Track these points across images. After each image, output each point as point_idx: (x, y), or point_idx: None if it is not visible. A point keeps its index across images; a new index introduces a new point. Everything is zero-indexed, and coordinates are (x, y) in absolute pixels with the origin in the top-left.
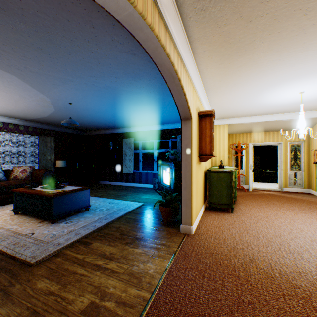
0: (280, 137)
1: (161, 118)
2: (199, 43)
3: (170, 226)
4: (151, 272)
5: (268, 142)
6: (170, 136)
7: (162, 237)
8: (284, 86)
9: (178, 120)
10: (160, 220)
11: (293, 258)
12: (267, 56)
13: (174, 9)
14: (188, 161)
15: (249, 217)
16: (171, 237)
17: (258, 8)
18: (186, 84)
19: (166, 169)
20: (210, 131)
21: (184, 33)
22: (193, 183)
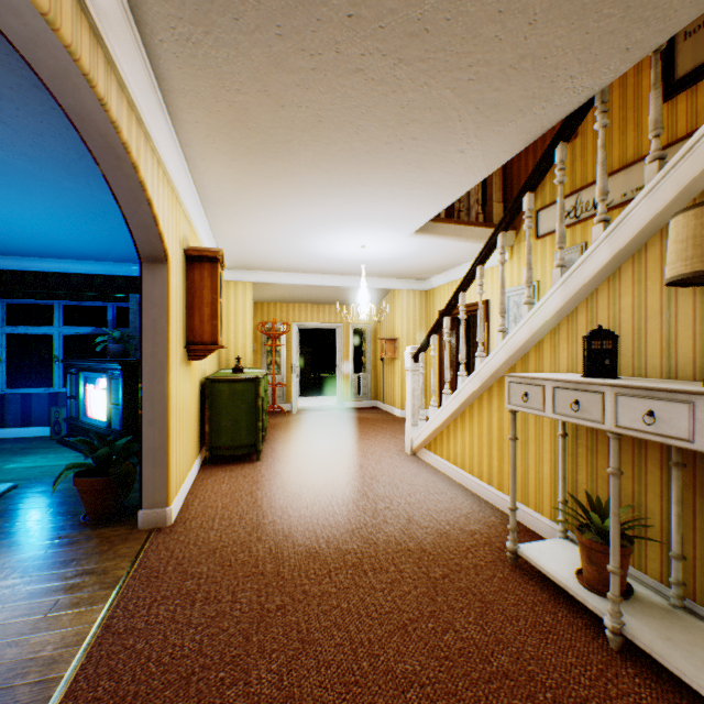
0: (340, 316)
1: (82, 242)
2: (187, 102)
3: (109, 524)
4: (48, 653)
5: (323, 323)
6: (111, 294)
7: (85, 557)
8: (340, 232)
9: (135, 256)
10: (79, 515)
11: (348, 511)
12: (314, 175)
13: (119, 3)
14: (160, 358)
15: (289, 463)
16: (113, 549)
17: (295, 91)
18: (154, 180)
19: (98, 380)
20: (214, 293)
21: (148, 67)
22: (173, 408)
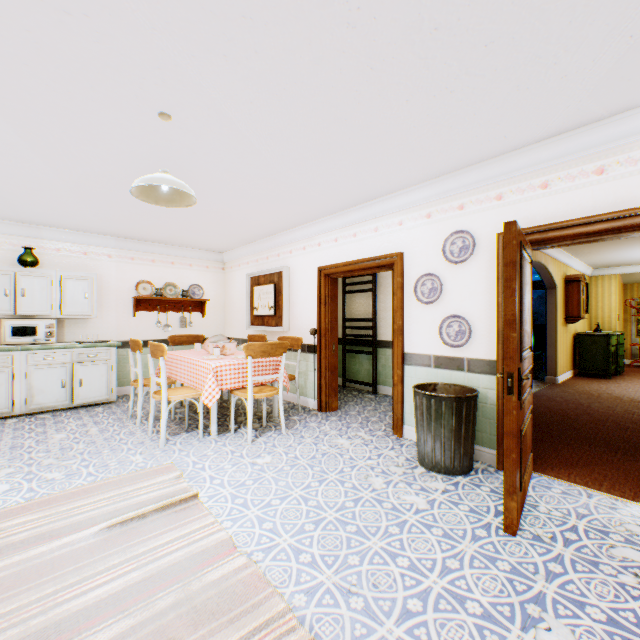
0: None
1: None
2: None
3: (533, 379)
4: None
5: None
6: None
7: None
8: None
9: (535, 272)
10: None
11: None
12: (627, 241)
13: None
14: (552, 323)
15: (629, 382)
16: (536, 383)
17: None
18: (551, 266)
19: None
20: (577, 295)
21: None
22: (557, 342)
